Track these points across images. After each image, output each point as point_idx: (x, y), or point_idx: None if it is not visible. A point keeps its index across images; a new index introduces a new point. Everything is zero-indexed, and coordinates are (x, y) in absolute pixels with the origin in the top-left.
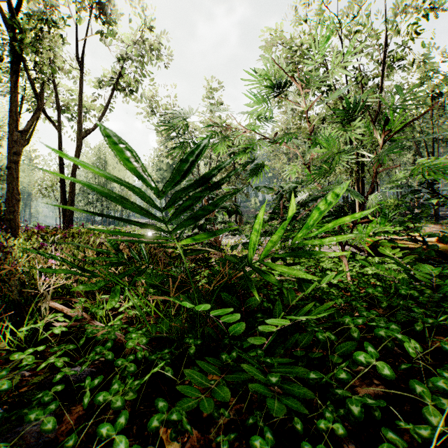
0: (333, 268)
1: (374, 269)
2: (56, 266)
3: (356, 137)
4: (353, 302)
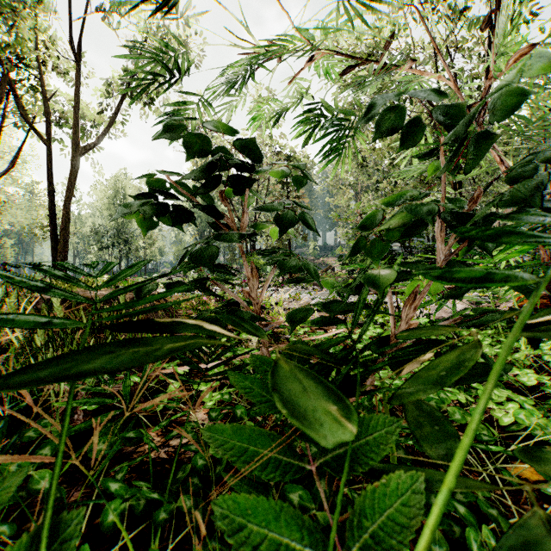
0: None
1: None
2: None
3: None
4: None
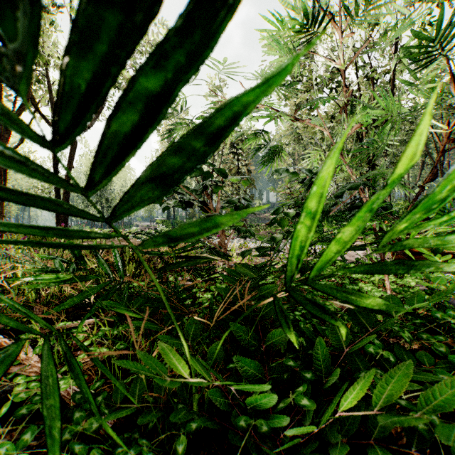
0: (364, 278)
1: (417, 279)
2: (0, 280)
3: (403, 110)
4: (422, 335)
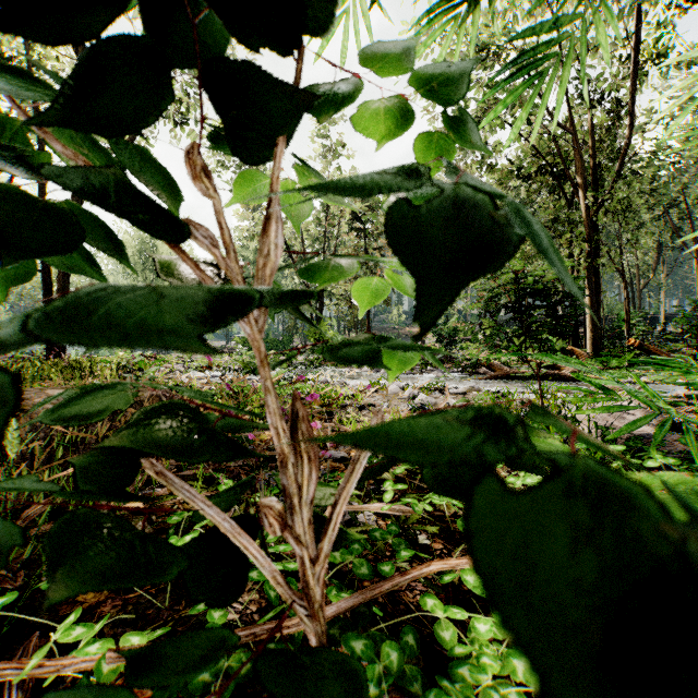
0: None
1: None
2: None
3: None
4: None
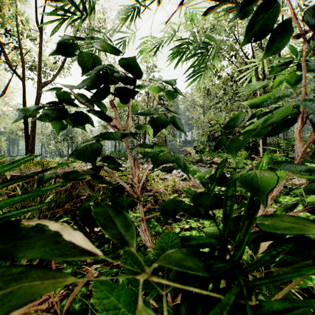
0: (311, 216)
1: None
2: None
3: None
4: None
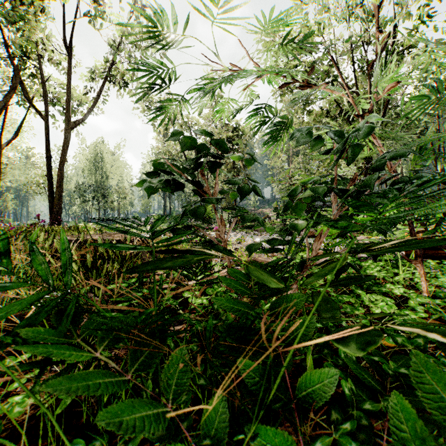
0: (387, 277)
1: None
2: None
3: None
4: None
